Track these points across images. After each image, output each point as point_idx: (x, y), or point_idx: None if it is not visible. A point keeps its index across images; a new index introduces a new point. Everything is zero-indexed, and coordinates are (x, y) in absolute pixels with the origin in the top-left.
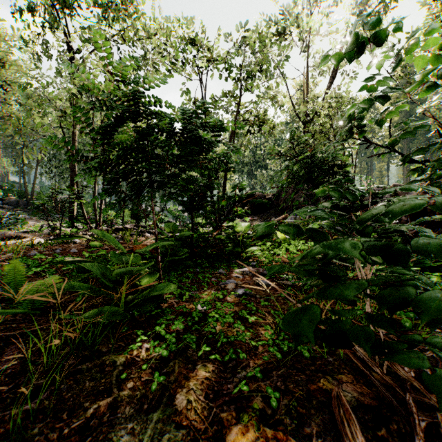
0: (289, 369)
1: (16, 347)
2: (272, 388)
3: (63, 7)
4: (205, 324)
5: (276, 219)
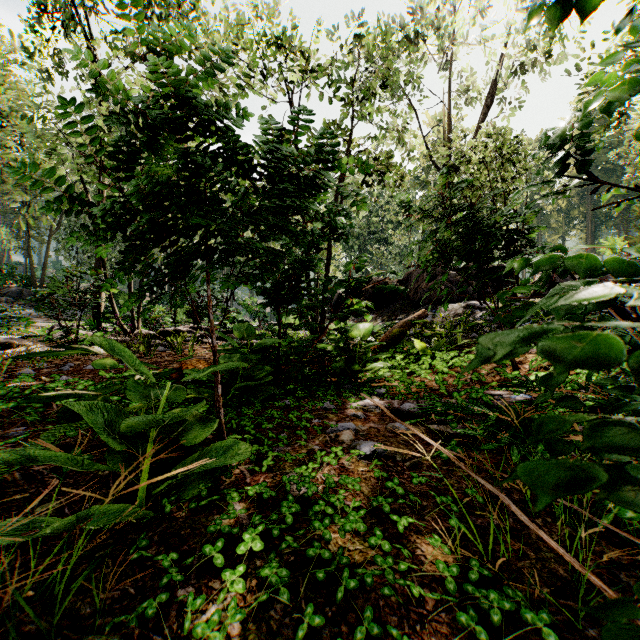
0: None
1: None
2: None
3: None
4: (306, 529)
5: (409, 318)
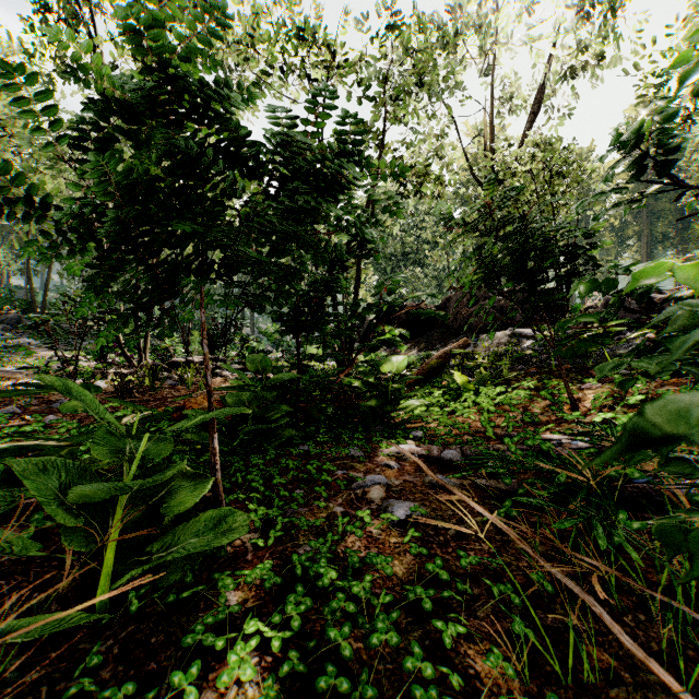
0: None
1: None
2: None
3: None
4: (320, 633)
5: (448, 348)
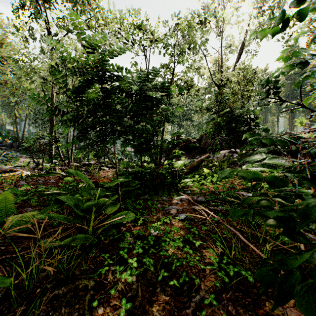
0: (235, 292)
1: (3, 270)
2: (225, 312)
3: (44, 3)
4: (158, 247)
5: (201, 158)
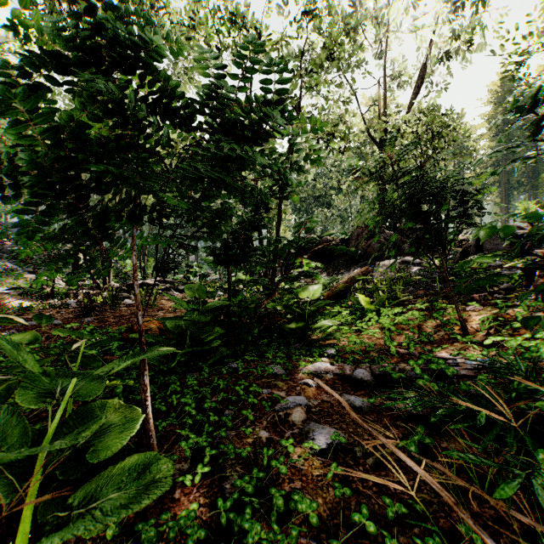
0: None
1: None
2: None
3: None
4: None
5: (353, 275)
